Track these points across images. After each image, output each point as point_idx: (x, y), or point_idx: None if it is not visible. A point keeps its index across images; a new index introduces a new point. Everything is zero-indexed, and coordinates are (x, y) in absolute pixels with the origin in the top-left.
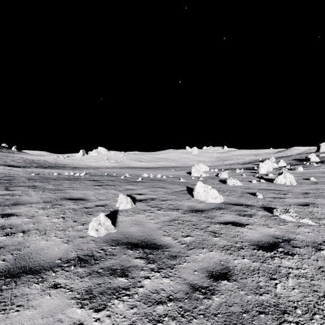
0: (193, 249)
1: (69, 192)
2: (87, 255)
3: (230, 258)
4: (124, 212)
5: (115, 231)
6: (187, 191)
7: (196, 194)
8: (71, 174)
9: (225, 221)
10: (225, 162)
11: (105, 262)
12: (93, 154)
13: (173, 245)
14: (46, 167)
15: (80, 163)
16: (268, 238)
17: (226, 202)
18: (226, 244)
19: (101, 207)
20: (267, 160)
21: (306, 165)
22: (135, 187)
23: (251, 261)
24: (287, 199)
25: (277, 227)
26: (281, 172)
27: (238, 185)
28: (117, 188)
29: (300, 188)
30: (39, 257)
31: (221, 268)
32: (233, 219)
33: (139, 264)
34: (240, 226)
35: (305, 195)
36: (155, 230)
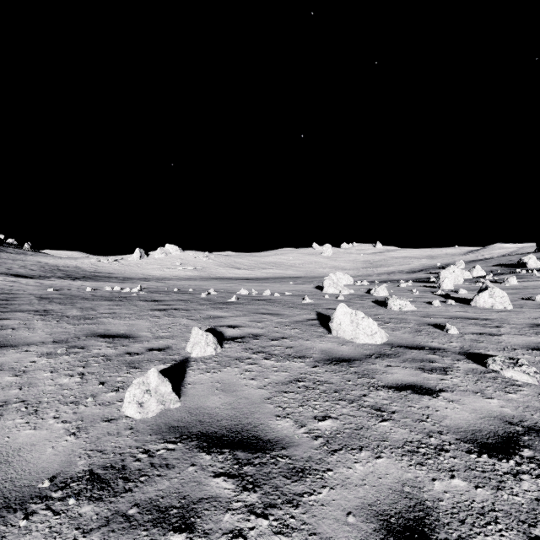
0: (339, 452)
1: (106, 322)
2: (111, 466)
3: (423, 477)
4: (201, 362)
5: (178, 405)
6: (317, 321)
7: (335, 327)
8: (117, 289)
9: (396, 383)
10: (379, 270)
11: (148, 486)
12: (158, 255)
13: (297, 439)
14: (78, 277)
15: (135, 271)
16: (493, 425)
17: (393, 342)
18: (407, 437)
19: (159, 353)
20: (452, 266)
21: (522, 275)
22: (225, 313)
23: (471, 484)
24: (505, 337)
25: (504, 398)
26: (484, 286)
27: (409, 310)
28: (192, 314)
29: (522, 315)
30: (5, 471)
31: (407, 505)
32: (412, 378)
33: (223, 492)
34: (429, 394)
35: (536, 328)
36: (259, 403)
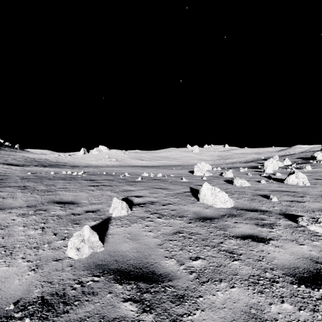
0: (206, 283)
1: (60, 193)
2: (56, 293)
3: (263, 302)
4: (118, 220)
5: (102, 249)
6: (190, 193)
7: (202, 197)
8: (69, 173)
9: (241, 234)
10: (227, 161)
11: (79, 308)
12: (94, 152)
13: (179, 274)
14: (46, 165)
15: (81, 162)
16: (305, 263)
17: (237, 207)
18: (251, 272)
19: (92, 214)
20: (271, 159)
21: (313, 164)
22: (134, 188)
23: (296, 307)
24: (307, 203)
25: (311, 244)
26: (292, 171)
27: (246, 186)
28: (113, 189)
29: (316, 189)
30: None
31: None
32: (251, 230)
33: (129, 313)
34: (263, 241)
35: None
36: (154, 248)
